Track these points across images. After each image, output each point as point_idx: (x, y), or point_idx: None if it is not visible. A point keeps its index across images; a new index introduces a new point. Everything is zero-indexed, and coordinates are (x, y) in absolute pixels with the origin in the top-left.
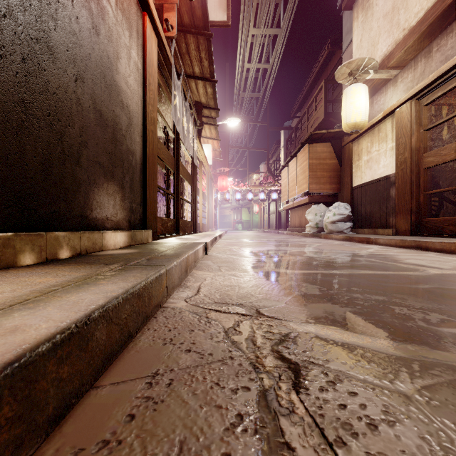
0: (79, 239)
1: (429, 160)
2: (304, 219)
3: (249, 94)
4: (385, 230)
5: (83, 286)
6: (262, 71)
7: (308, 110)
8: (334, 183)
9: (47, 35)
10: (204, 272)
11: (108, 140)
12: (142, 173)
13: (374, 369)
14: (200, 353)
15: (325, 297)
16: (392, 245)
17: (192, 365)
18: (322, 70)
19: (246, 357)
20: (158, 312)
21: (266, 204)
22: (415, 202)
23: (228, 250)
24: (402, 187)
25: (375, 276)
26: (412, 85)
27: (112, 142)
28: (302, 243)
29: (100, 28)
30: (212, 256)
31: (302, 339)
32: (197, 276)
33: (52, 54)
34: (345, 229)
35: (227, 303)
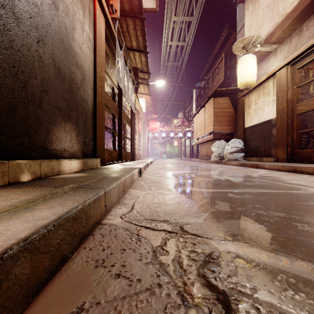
0: (39, 166)
1: (301, 108)
2: (210, 150)
3: (171, 63)
4: (268, 158)
5: (20, 211)
6: (180, 47)
7: (212, 74)
8: (231, 125)
9: (12, 3)
10: (138, 191)
11: (66, 90)
12: (93, 116)
13: (305, 301)
14: (129, 278)
15: (236, 214)
16: (274, 169)
17: (119, 296)
18: (222, 46)
19: (173, 284)
20: (96, 229)
21: (183, 140)
22: (290, 138)
23: (156, 173)
24: (281, 128)
25: (270, 194)
26: (288, 55)
27: (69, 92)
28: (209, 167)
29: (58, 4)
30: (145, 177)
31: (225, 260)
32: (132, 194)
33: (16, 19)
34: (239, 157)
35: (156, 219)
